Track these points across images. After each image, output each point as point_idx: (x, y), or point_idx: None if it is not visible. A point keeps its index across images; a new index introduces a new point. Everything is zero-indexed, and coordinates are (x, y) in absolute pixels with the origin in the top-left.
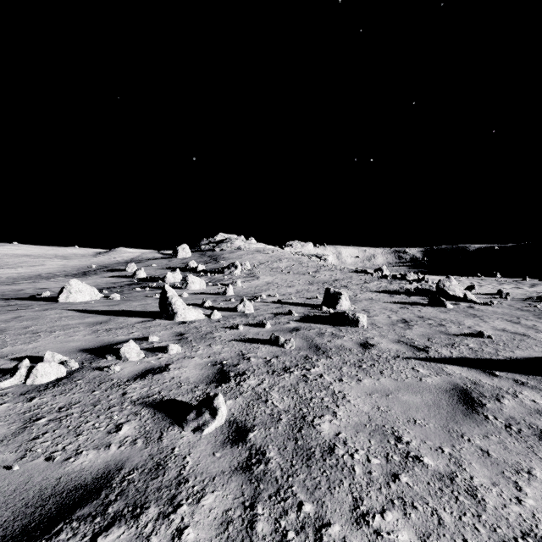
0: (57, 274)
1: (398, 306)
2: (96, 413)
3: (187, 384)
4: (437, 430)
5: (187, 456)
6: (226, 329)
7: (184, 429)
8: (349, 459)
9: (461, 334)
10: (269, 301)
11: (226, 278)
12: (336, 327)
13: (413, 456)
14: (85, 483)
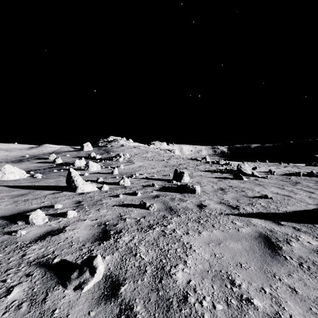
0: (0, 161)
1: (217, 180)
2: None
3: (77, 243)
4: (257, 272)
5: None
6: (111, 197)
7: (67, 288)
8: (199, 307)
9: (255, 197)
10: (140, 177)
11: (114, 163)
12: (182, 194)
13: (245, 298)
14: None
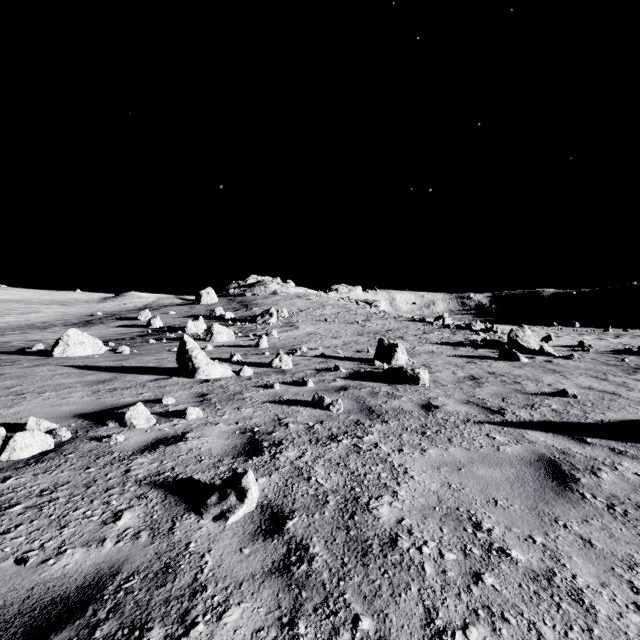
0: (53, 324)
1: (464, 361)
2: (88, 497)
3: (209, 458)
4: (524, 513)
5: (206, 554)
6: (259, 388)
7: (203, 517)
8: (416, 554)
9: (541, 393)
10: (311, 354)
11: (259, 327)
12: (392, 385)
13: (498, 548)
14: (66, 596)
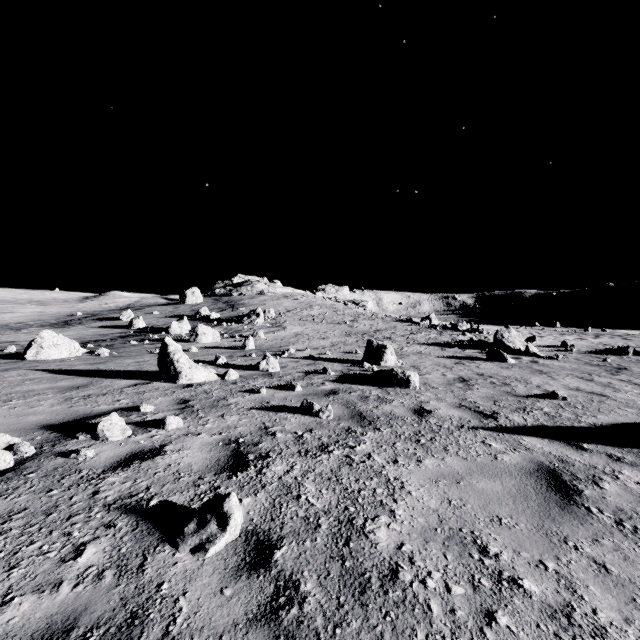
0: (29, 324)
1: (452, 362)
2: (47, 527)
3: (188, 475)
4: (531, 533)
5: (180, 598)
6: (244, 393)
7: (178, 549)
8: (420, 589)
9: (532, 396)
10: (299, 356)
11: (246, 328)
12: (382, 388)
13: (508, 577)
14: None
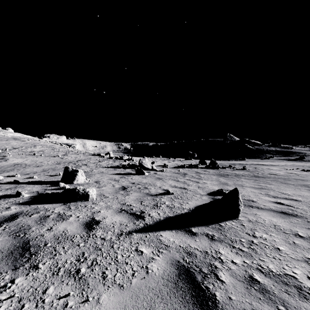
0: None
1: (119, 177)
2: None
3: None
4: None
5: None
6: None
7: None
8: None
9: (158, 194)
10: (5, 181)
11: None
12: (66, 204)
13: None
14: None
